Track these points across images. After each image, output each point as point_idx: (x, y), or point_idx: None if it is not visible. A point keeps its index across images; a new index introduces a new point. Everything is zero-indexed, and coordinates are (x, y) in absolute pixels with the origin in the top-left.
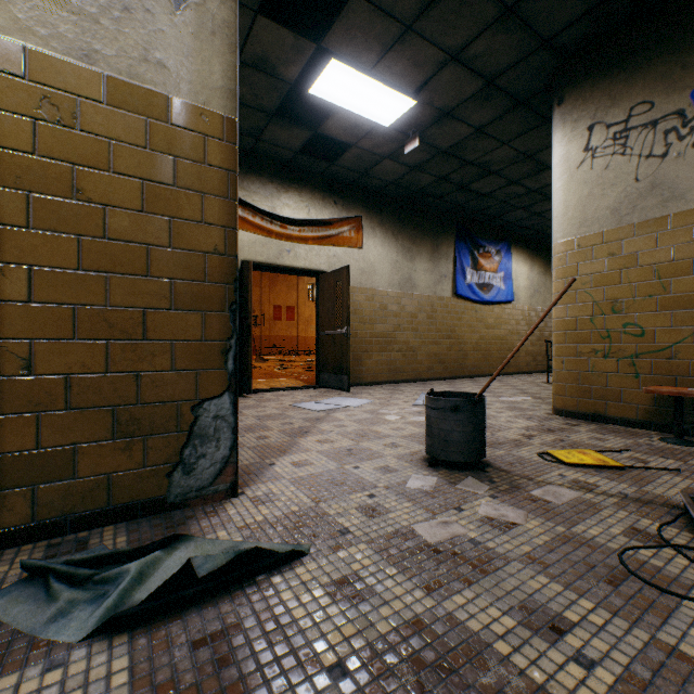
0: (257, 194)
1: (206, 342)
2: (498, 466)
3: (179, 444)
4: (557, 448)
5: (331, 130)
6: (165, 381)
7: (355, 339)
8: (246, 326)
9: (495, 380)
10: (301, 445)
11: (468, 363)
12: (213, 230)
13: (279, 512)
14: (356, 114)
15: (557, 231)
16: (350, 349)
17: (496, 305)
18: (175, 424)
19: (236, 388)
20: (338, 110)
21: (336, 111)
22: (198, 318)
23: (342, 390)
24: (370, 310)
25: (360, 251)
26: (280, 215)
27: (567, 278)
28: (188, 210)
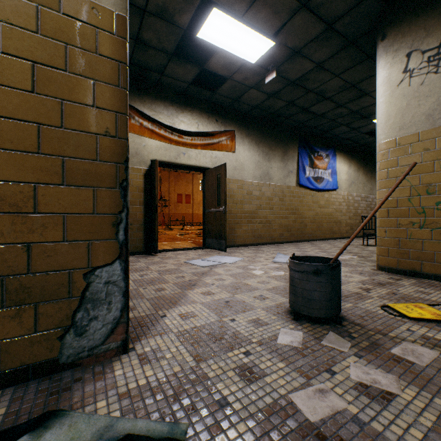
0: (162, 114)
1: (97, 215)
2: (351, 320)
3: (71, 308)
4: (394, 301)
5: (213, 66)
6: (56, 251)
7: (230, 215)
8: (154, 206)
9: (325, 243)
10: (189, 296)
11: (307, 231)
12: (104, 114)
13: (162, 373)
14: (231, 53)
15: (381, 134)
16: (227, 222)
17: (325, 191)
18: (66, 291)
19: (127, 256)
20: (218, 50)
21: (217, 51)
22: (90, 193)
23: (221, 250)
24: (240, 195)
25: (233, 154)
26: (178, 128)
27: (389, 168)
28: (79, 94)
